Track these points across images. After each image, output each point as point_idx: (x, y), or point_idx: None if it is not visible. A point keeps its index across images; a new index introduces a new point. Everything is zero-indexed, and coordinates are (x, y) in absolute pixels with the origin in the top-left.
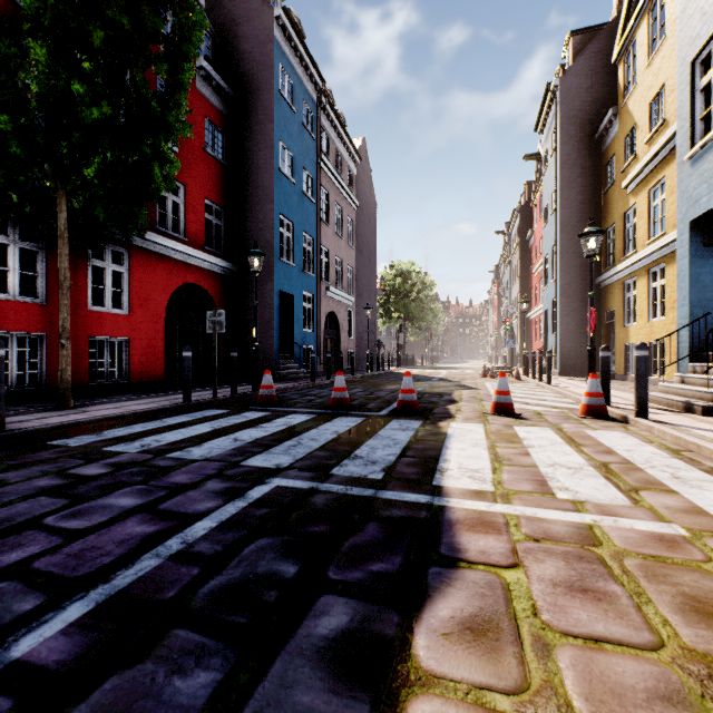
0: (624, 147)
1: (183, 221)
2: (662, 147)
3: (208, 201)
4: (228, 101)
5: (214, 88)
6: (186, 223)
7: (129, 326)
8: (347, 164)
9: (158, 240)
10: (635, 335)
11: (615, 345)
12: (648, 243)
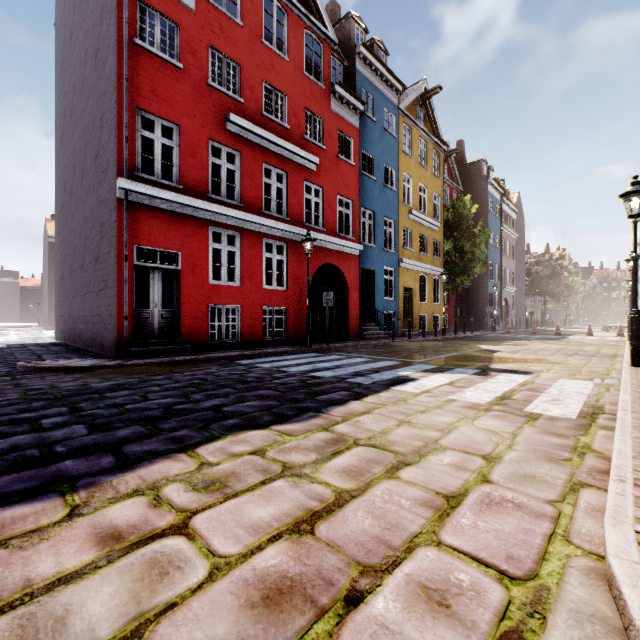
0: None
1: None
2: None
3: None
4: None
5: None
6: None
7: (449, 311)
8: (511, 217)
9: None
10: None
11: None
12: None
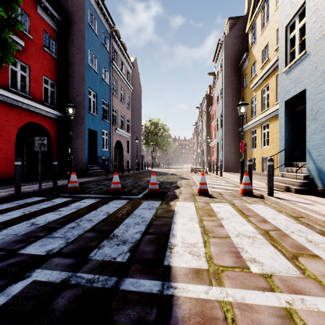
0: (251, 70)
1: (28, 86)
2: (268, 70)
3: (46, 77)
4: (59, 24)
5: (49, 15)
6: (30, 88)
7: None
8: (126, 68)
9: (9, 95)
10: (256, 154)
11: (247, 158)
12: (261, 113)
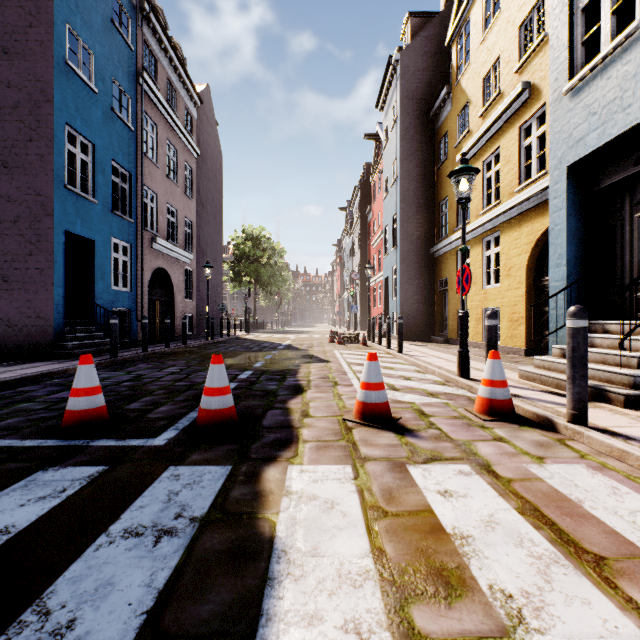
0: (457, 124)
1: None
2: (499, 117)
3: None
4: None
5: None
6: None
7: None
8: (184, 102)
9: None
10: (469, 302)
11: (448, 311)
12: (483, 212)
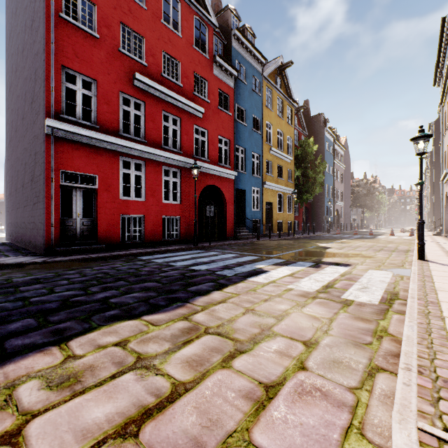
0: None
1: None
2: None
3: None
4: None
5: None
6: None
7: (298, 218)
8: (340, 154)
9: None
10: None
11: None
12: None
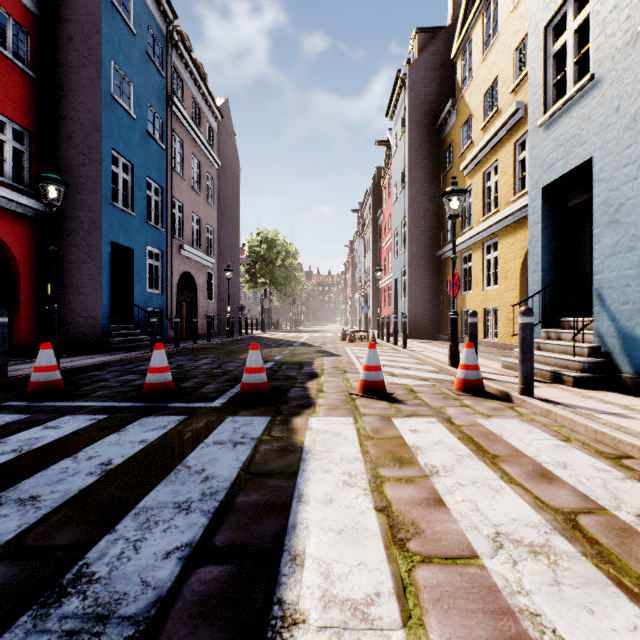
0: (461, 135)
1: None
2: (497, 132)
3: None
4: None
5: None
6: None
7: None
8: (206, 117)
9: None
10: (471, 302)
11: None
12: (484, 219)
